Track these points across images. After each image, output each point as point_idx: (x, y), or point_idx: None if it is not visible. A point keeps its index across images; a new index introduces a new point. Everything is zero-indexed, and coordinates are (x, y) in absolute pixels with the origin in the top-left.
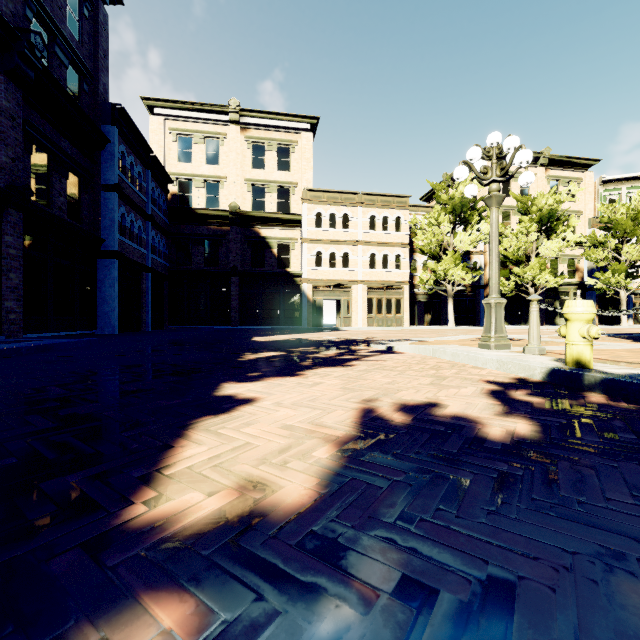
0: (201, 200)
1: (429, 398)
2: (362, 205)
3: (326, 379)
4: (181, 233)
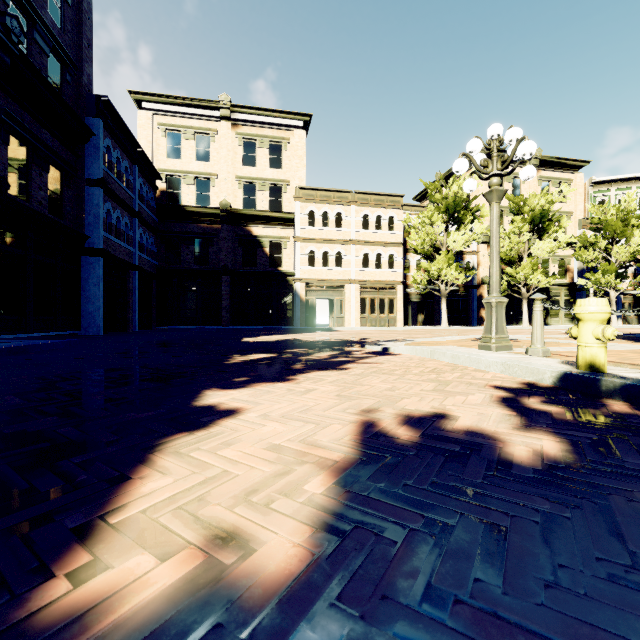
0: (191, 197)
1: (435, 408)
2: (355, 204)
3: (320, 385)
4: (170, 231)
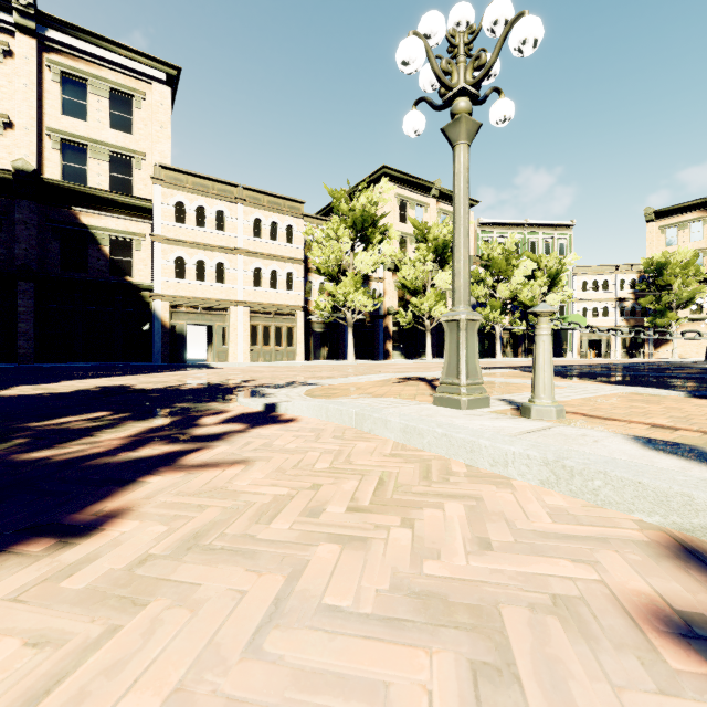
0: None
1: None
2: (243, 202)
3: None
4: None
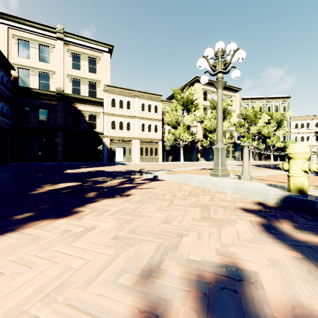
0: (36, 83)
1: (220, 252)
2: (137, 97)
3: (101, 219)
4: (21, 103)
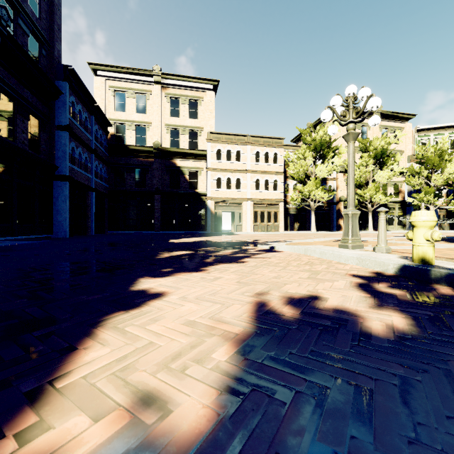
0: (133, 139)
1: (310, 291)
2: (250, 144)
3: (224, 274)
4: (118, 163)
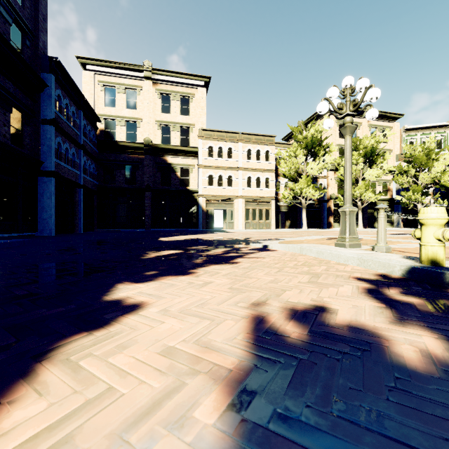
0: (122, 135)
1: (314, 300)
2: (242, 141)
3: (215, 278)
4: (107, 159)
